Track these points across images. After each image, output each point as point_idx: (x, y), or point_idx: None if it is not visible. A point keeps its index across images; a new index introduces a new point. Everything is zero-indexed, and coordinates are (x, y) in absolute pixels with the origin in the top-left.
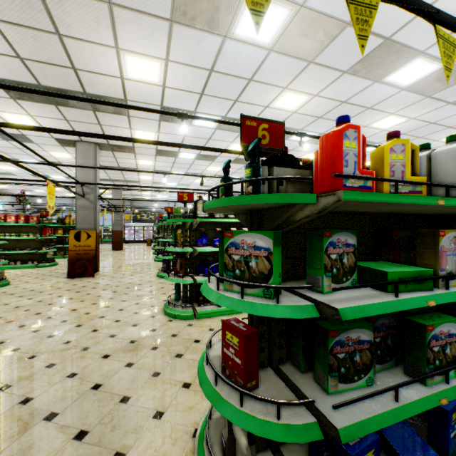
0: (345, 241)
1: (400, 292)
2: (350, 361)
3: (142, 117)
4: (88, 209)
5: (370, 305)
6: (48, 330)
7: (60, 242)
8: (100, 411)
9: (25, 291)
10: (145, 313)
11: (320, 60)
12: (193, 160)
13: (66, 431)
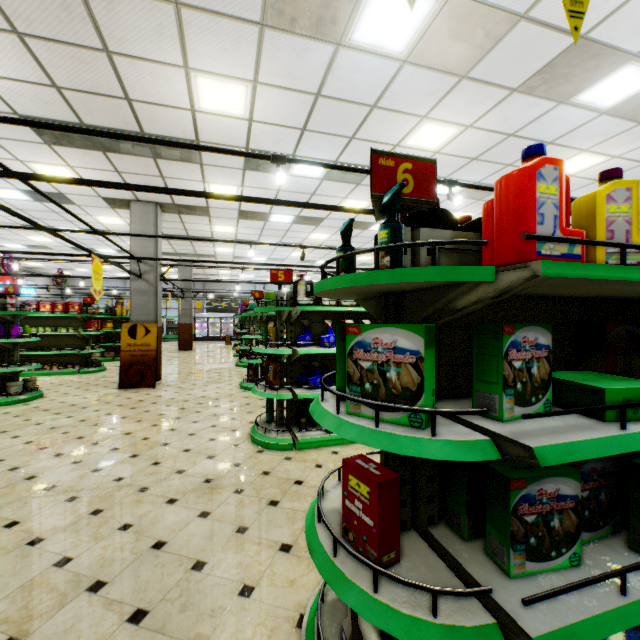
0: (534, 340)
1: (626, 421)
2: (544, 527)
3: (219, 166)
4: (147, 294)
5: (583, 442)
6: (93, 461)
7: (110, 339)
8: (164, 581)
9: (63, 406)
10: (225, 440)
11: (477, 74)
12: (290, 225)
13: (117, 609)
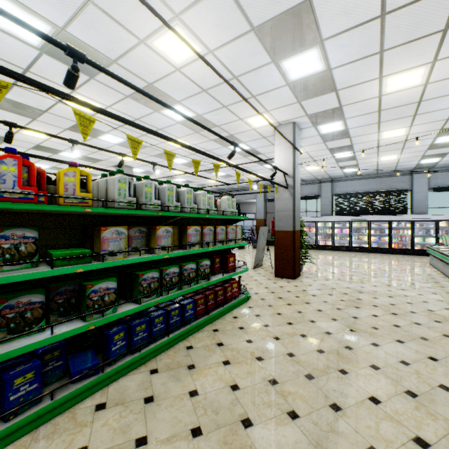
0: (23, 234)
1: (65, 266)
2: (21, 318)
3: None
4: None
5: (18, 275)
6: None
7: None
8: None
9: None
10: None
11: (100, 80)
12: None
13: None
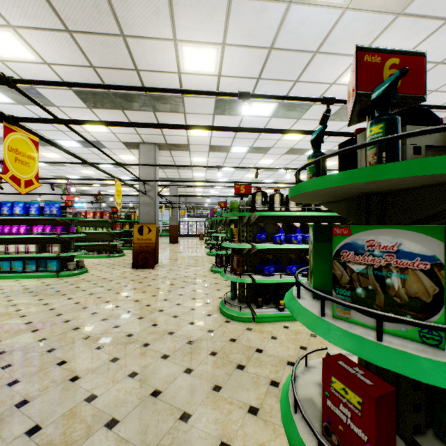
0: None
1: None
2: None
3: (197, 113)
4: (149, 205)
5: None
6: (114, 319)
7: (127, 235)
8: (159, 427)
9: (98, 279)
10: (201, 311)
11: (413, 9)
12: (245, 154)
13: None
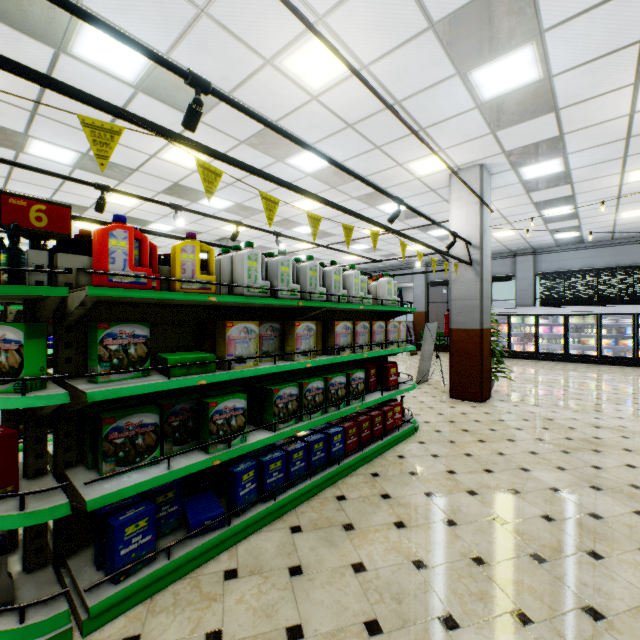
0: (132, 332)
1: (183, 376)
2: (131, 445)
3: None
4: None
5: (130, 387)
6: None
7: None
8: None
9: None
10: None
11: (209, 121)
12: None
13: None
